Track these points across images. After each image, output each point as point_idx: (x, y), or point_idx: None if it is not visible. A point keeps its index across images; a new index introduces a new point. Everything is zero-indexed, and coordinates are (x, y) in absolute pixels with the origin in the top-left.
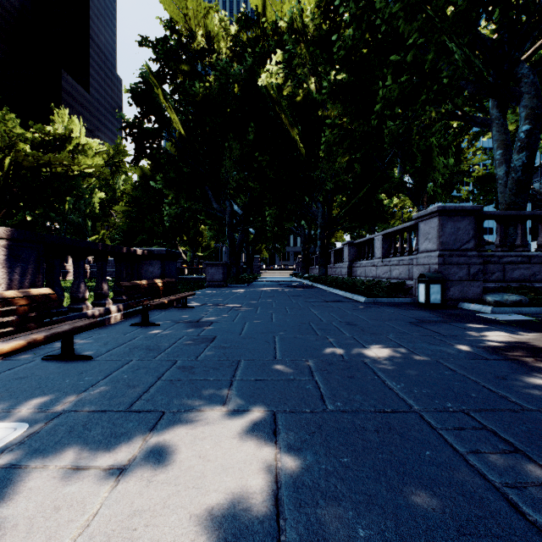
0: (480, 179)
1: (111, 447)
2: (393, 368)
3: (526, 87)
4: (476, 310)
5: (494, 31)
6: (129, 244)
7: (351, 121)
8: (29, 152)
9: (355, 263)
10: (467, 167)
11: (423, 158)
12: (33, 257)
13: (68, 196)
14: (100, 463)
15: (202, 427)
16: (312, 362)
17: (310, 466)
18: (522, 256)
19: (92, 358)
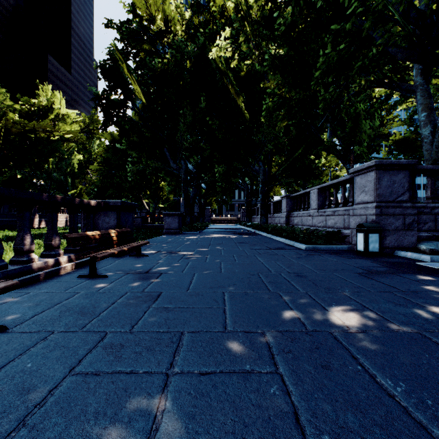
0: (398, 141)
1: None
2: (374, 348)
3: None
4: (414, 258)
5: None
6: (101, 197)
7: (290, 90)
8: (16, 119)
9: (292, 214)
10: (388, 131)
11: (351, 123)
12: None
13: (50, 157)
14: None
15: None
16: (271, 337)
17: None
18: None
19: (7, 329)
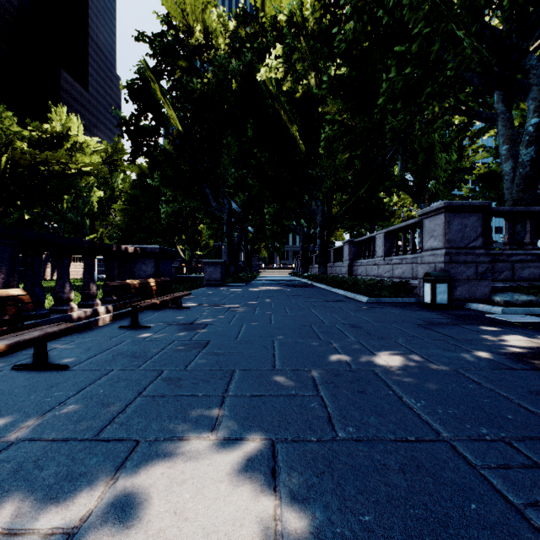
0: (482, 176)
1: (62, 497)
2: (409, 381)
3: (535, 79)
4: (485, 311)
5: (503, 20)
6: (127, 243)
7: (352, 117)
8: (25, 149)
9: (355, 262)
10: (469, 164)
11: (424, 155)
12: (6, 254)
13: (65, 194)
14: (41, 524)
15: (183, 464)
16: (316, 373)
17: (320, 529)
18: (532, 254)
19: (68, 368)
